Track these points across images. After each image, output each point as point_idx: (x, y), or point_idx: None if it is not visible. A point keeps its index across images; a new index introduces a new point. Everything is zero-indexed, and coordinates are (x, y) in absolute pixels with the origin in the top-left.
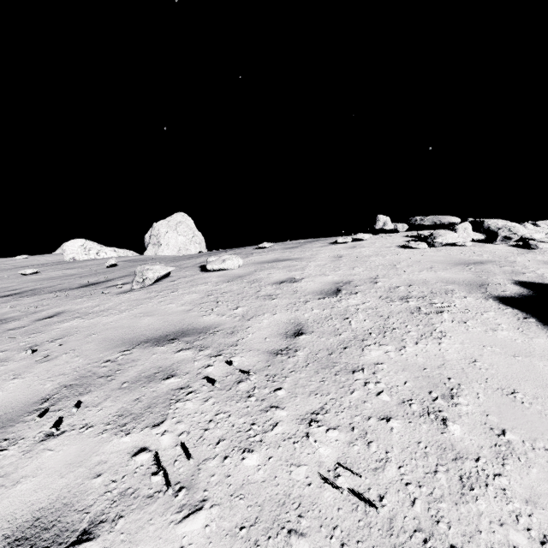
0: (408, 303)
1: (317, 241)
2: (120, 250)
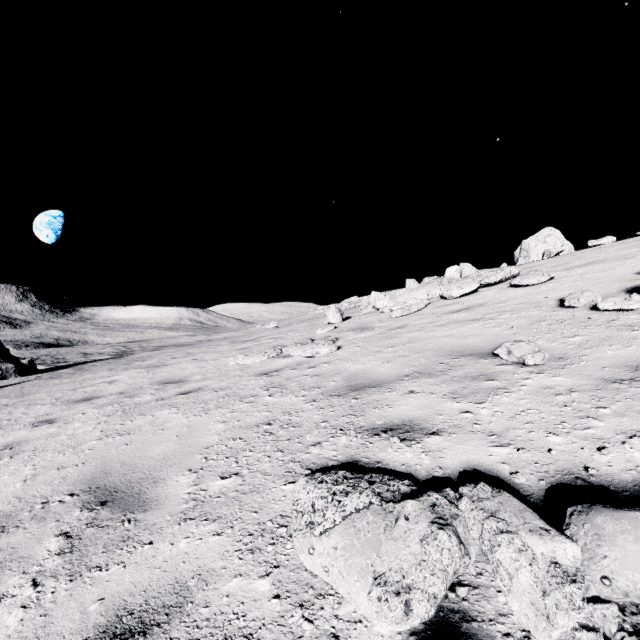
0: None
1: None
2: None
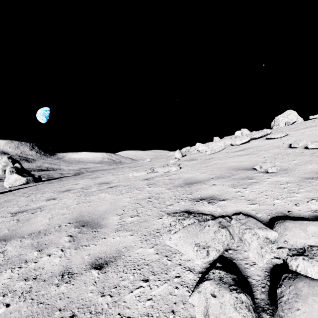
0: None
1: None
2: None
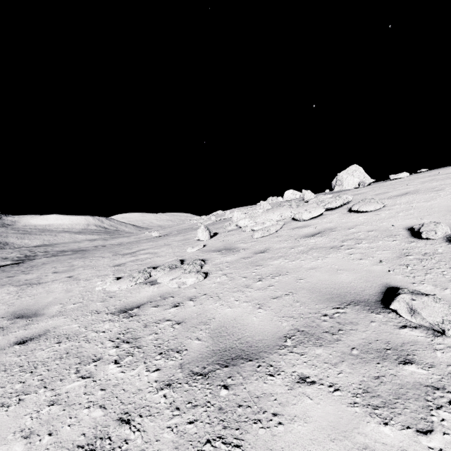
0: None
1: None
2: None
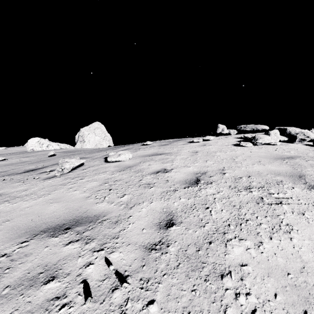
0: (251, 193)
1: (180, 140)
2: (61, 144)
